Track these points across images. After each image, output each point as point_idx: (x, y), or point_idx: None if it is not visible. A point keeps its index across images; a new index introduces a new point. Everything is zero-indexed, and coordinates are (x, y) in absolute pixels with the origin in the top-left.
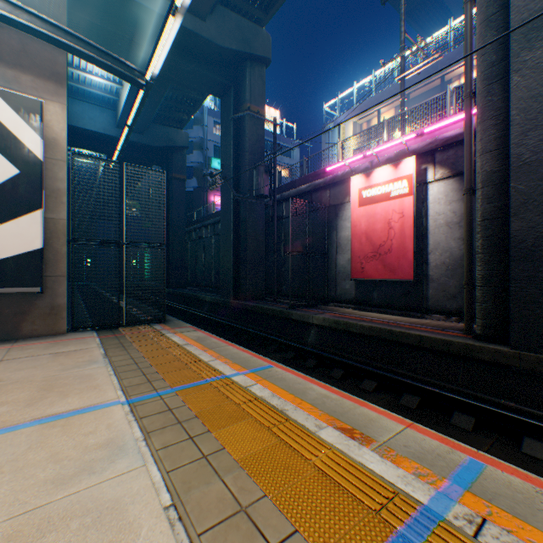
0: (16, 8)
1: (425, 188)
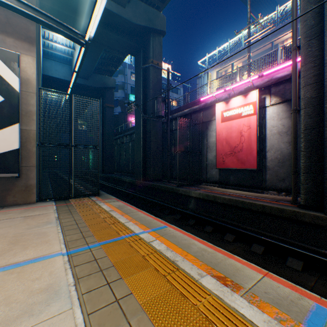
0: None
1: (264, 110)
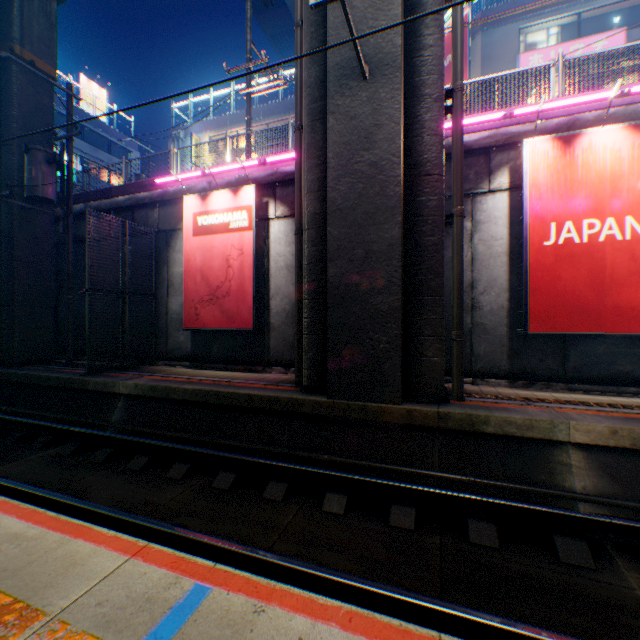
0: None
1: (268, 225)
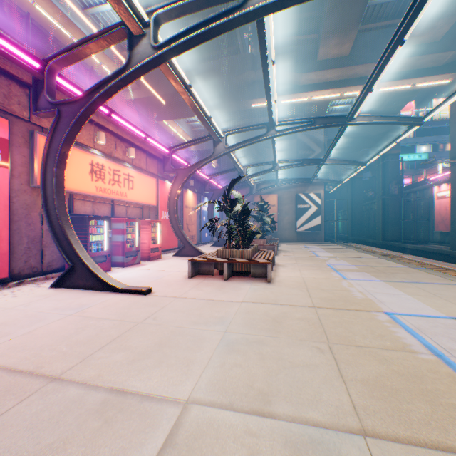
0: (318, 179)
1: None
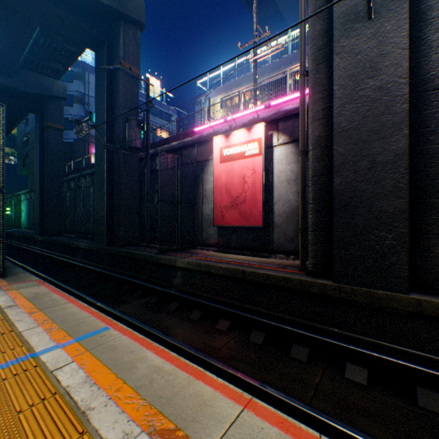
0: None
1: (271, 151)
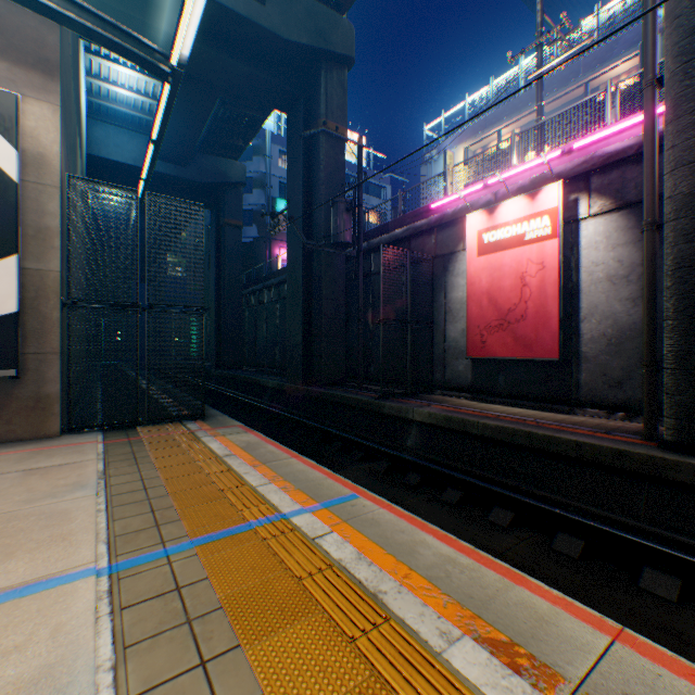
0: None
1: (575, 228)
